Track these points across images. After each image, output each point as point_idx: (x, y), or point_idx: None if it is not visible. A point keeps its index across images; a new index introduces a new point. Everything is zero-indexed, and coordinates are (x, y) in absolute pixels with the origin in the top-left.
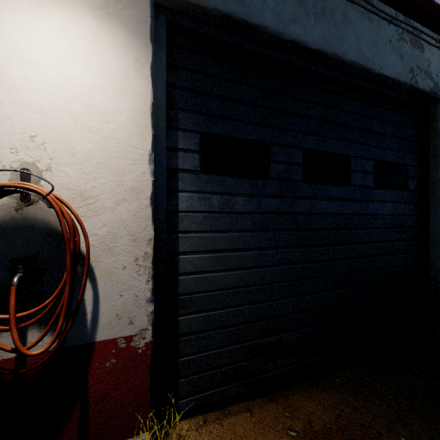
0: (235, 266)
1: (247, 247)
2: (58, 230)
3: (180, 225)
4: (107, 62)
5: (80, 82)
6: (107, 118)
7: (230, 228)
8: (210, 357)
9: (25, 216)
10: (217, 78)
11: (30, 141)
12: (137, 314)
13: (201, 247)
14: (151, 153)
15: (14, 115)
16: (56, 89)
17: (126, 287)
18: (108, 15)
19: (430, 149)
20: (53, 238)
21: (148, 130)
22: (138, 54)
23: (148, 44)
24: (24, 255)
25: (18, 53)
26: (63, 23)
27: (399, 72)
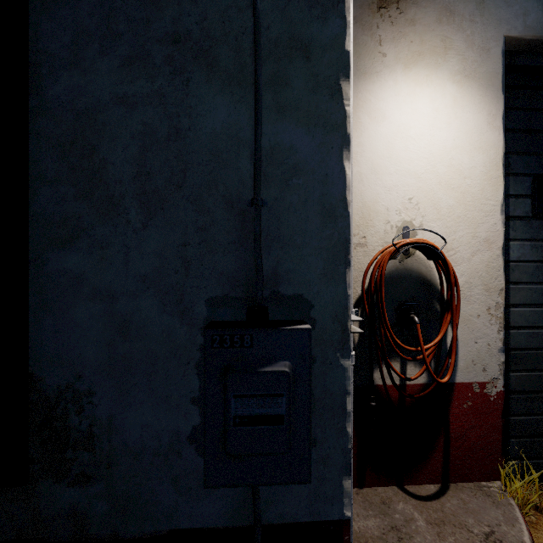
0: None
1: None
2: (427, 279)
3: (511, 276)
4: (464, 122)
5: (443, 145)
6: (464, 174)
7: None
8: (542, 421)
9: (404, 267)
10: None
11: (408, 203)
12: (489, 362)
13: (533, 300)
14: (501, 203)
15: (398, 182)
16: (426, 155)
17: (479, 334)
18: (465, 77)
19: None
20: (424, 286)
21: (498, 181)
22: (490, 108)
23: (498, 95)
24: (404, 300)
25: (400, 131)
26: (431, 95)
27: None
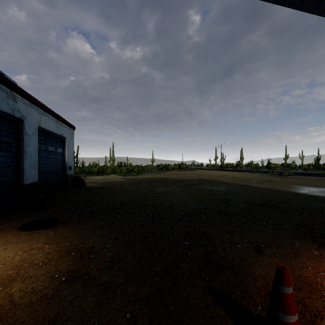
0: None
1: None
2: None
3: None
4: None
5: None
6: None
7: None
8: None
9: None
10: None
11: None
12: None
13: None
14: None
15: None
16: None
17: None
18: None
19: (21, 137)
20: None
21: None
22: None
23: None
24: None
25: None
26: None
27: (7, 110)
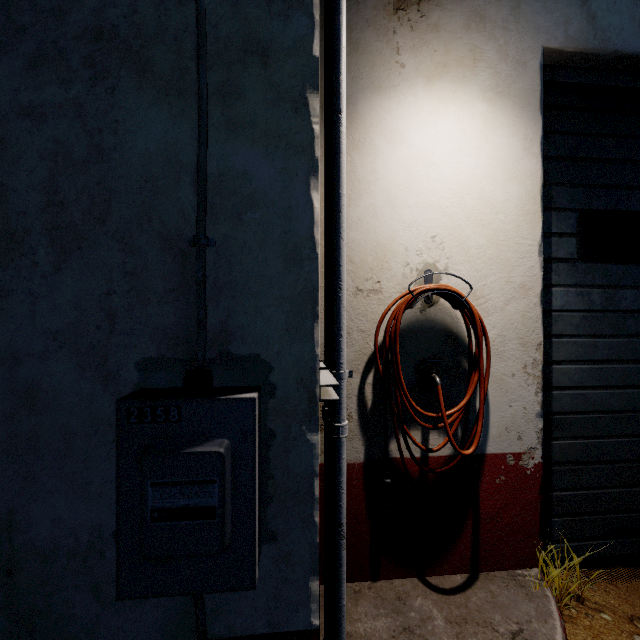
0: (622, 382)
1: (639, 358)
2: (453, 332)
3: (553, 328)
4: (496, 147)
5: (472, 173)
6: (496, 209)
7: (615, 332)
8: (589, 497)
9: (427, 318)
10: (598, 136)
11: (431, 242)
12: (525, 429)
13: (578, 356)
14: (540, 243)
15: (419, 217)
16: (452, 185)
17: (514, 397)
18: (498, 94)
19: None
20: (450, 340)
21: (536, 216)
22: (526, 131)
23: (536, 116)
24: (426, 356)
25: (421, 156)
26: (457, 114)
27: None
